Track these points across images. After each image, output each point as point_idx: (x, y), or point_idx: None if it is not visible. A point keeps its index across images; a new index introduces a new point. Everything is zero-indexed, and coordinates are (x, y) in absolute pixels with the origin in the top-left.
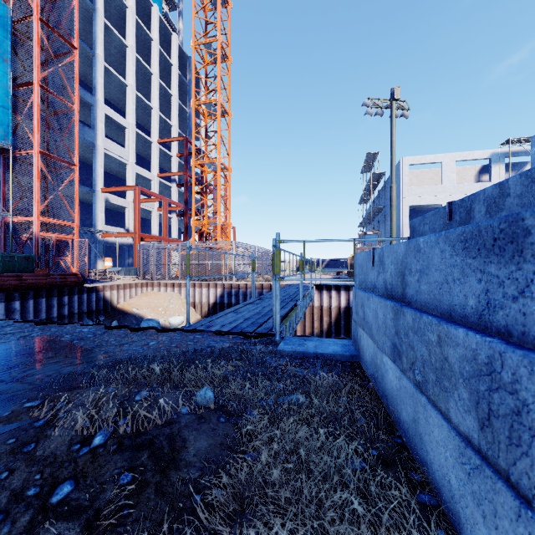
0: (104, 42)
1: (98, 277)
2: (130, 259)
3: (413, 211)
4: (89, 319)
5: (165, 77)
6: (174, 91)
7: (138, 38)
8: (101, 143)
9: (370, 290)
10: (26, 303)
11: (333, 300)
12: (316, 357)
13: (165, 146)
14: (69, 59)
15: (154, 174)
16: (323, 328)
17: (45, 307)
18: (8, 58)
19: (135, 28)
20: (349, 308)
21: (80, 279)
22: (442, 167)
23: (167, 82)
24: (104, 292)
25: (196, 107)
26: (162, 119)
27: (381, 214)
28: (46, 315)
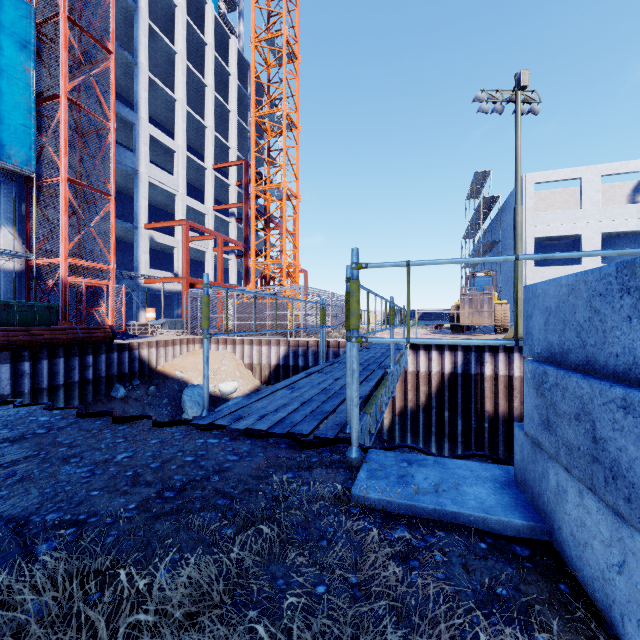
0: (149, 49)
1: (137, 332)
2: (180, 310)
3: (539, 245)
4: (119, 385)
5: (222, 90)
6: (232, 106)
7: (190, 44)
8: (144, 169)
9: (624, 379)
10: (38, 364)
11: (434, 363)
12: (442, 524)
13: (222, 174)
14: (104, 66)
15: (208, 207)
16: (420, 400)
17: (63, 369)
18: (31, 67)
19: (186, 32)
20: (457, 375)
21: (109, 334)
22: (582, 185)
23: (225, 96)
24: (140, 350)
25: (257, 119)
26: (218, 140)
27: (494, 250)
28: (65, 379)
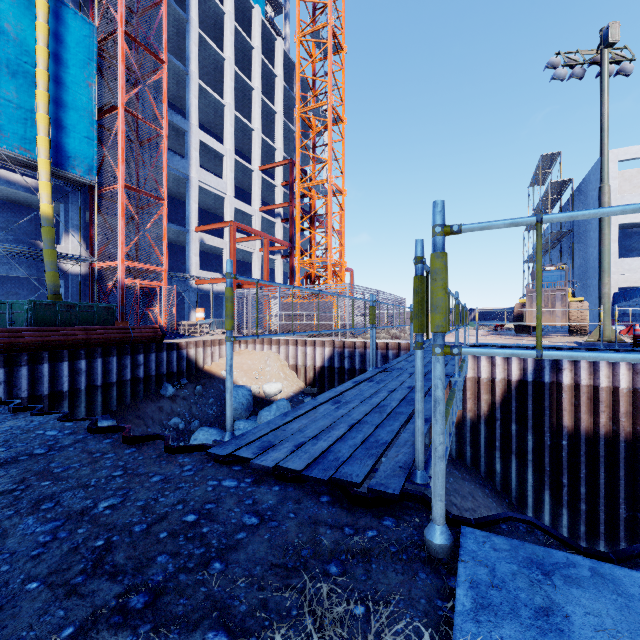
0: (199, 58)
1: (188, 331)
2: None
3: (622, 233)
4: (168, 383)
5: (268, 93)
6: (278, 107)
7: (237, 50)
8: (195, 174)
9: None
10: (94, 362)
11: (499, 369)
12: None
13: (269, 176)
14: (157, 76)
15: (255, 208)
16: (482, 410)
17: (116, 367)
18: (93, 83)
19: (234, 38)
20: (526, 383)
21: (159, 334)
22: None
23: (271, 99)
24: (188, 349)
25: (302, 116)
26: (265, 142)
27: (564, 242)
28: (118, 377)
